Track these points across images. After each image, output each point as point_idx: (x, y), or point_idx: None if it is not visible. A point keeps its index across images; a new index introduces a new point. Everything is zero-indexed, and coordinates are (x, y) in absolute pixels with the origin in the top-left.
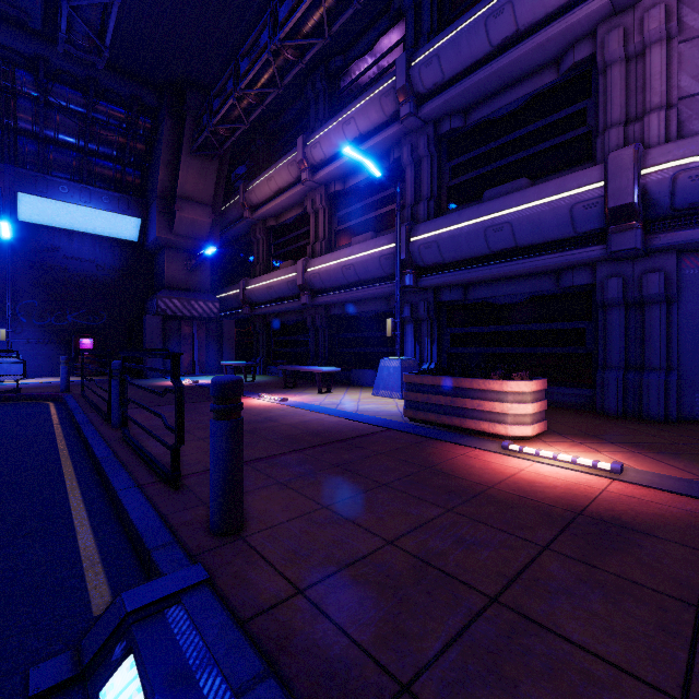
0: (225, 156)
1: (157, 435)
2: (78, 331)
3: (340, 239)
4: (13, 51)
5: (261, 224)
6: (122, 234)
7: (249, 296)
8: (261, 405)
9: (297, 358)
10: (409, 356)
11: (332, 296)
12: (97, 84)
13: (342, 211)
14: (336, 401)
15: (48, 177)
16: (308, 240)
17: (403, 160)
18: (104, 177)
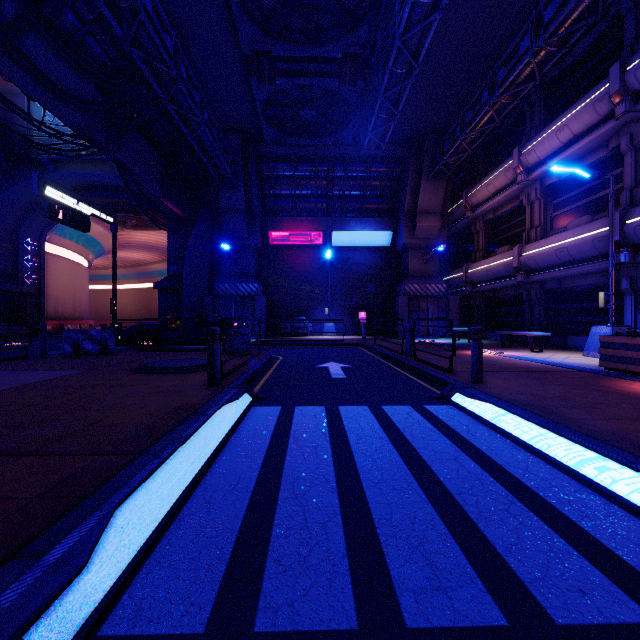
0: (451, 173)
1: (429, 360)
2: (358, 308)
3: (555, 223)
4: (334, 157)
5: (480, 219)
6: (381, 243)
7: (470, 277)
8: (484, 355)
9: (513, 326)
10: (628, 324)
11: (546, 274)
12: (371, 156)
13: (557, 199)
14: (545, 357)
15: (345, 219)
16: (524, 227)
17: (621, 148)
18: (372, 210)
